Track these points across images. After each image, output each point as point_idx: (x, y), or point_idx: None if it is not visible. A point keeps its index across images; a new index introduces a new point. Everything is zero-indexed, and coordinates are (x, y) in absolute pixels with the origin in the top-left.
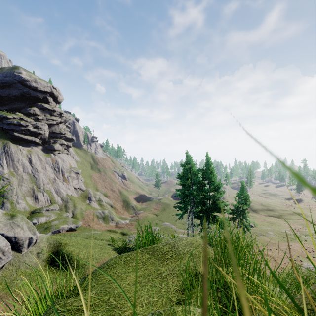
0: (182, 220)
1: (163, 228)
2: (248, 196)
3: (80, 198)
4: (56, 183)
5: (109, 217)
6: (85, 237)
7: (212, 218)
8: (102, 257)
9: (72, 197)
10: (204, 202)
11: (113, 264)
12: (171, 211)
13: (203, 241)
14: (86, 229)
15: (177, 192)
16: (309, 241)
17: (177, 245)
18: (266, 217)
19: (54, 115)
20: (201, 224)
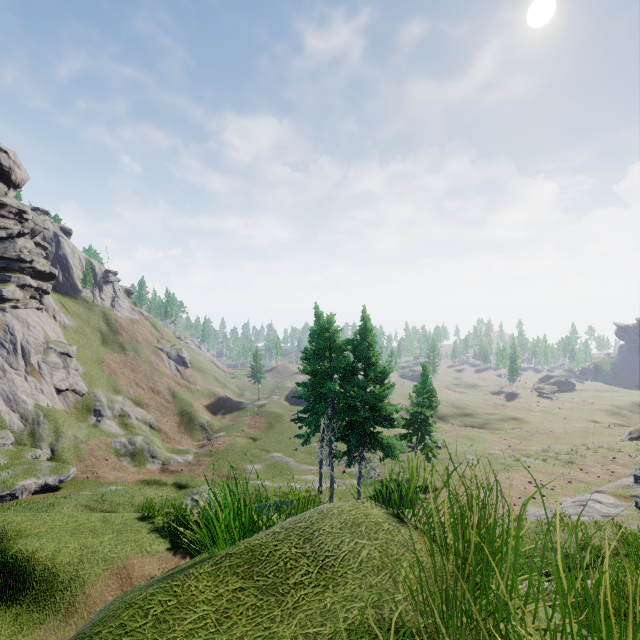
0: (308, 446)
1: (268, 466)
2: (434, 391)
3: (73, 413)
4: (7, 379)
5: (146, 453)
6: (83, 503)
7: (370, 438)
8: (121, 555)
9: (52, 410)
10: (354, 406)
11: (115, 639)
12: (286, 429)
13: (382, 511)
14: (88, 484)
15: (300, 388)
16: (534, 466)
17: (319, 535)
18: (462, 429)
19: (2, 215)
20: (348, 453)
